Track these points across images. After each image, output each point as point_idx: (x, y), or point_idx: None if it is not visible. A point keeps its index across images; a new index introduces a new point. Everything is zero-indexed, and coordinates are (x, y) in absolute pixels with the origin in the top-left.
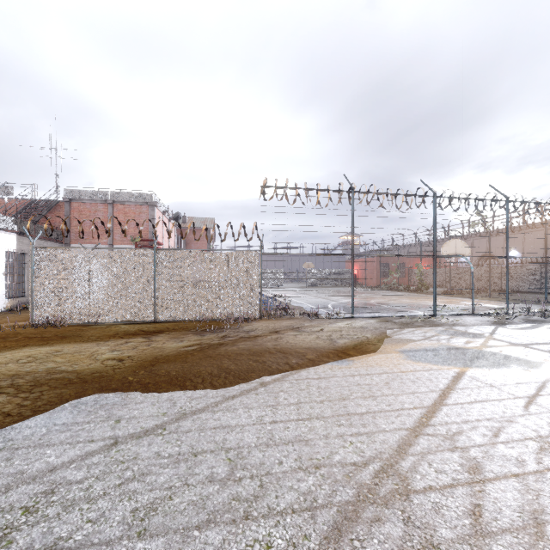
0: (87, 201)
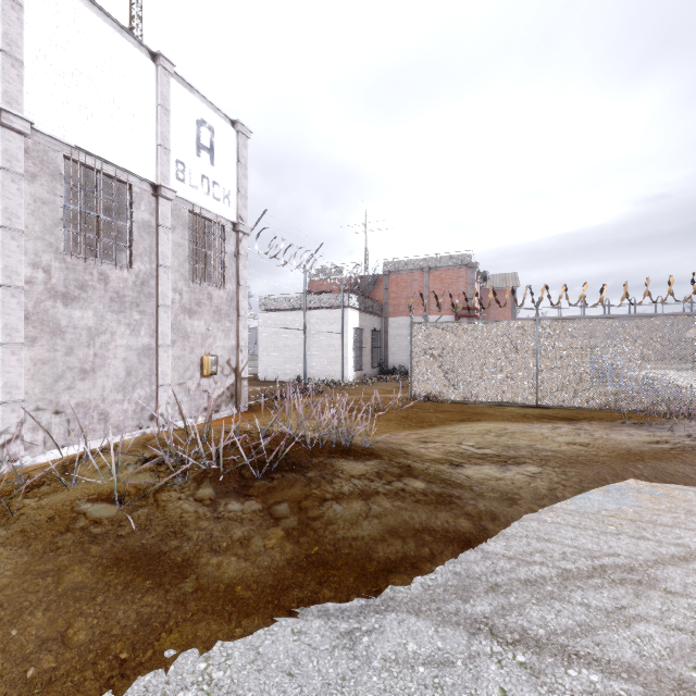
0: (403, 272)
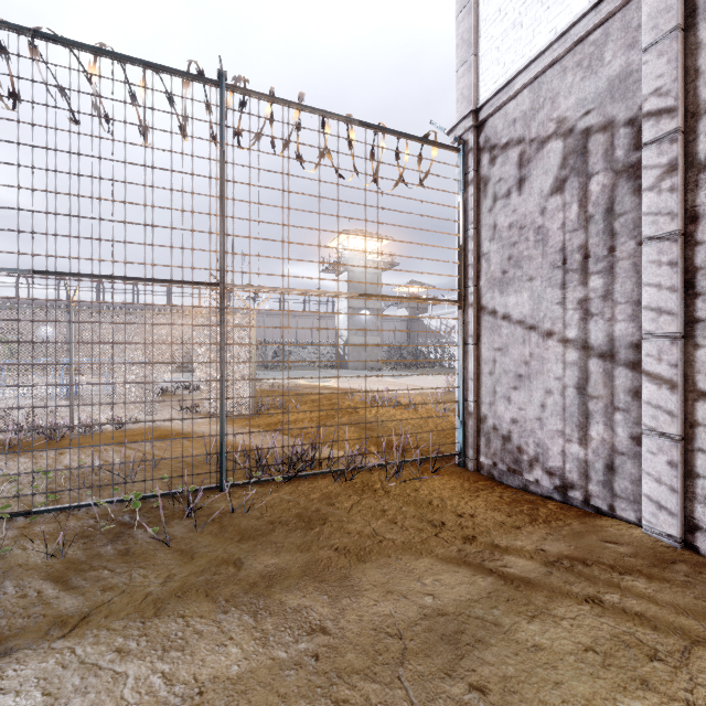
0: None
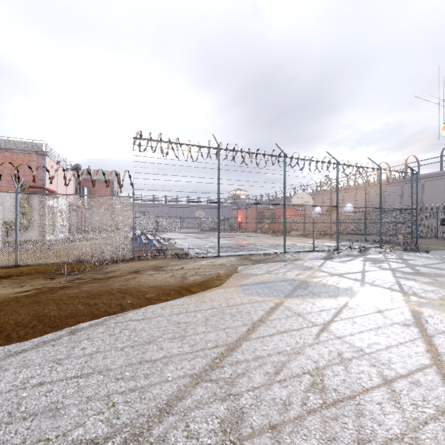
0: None
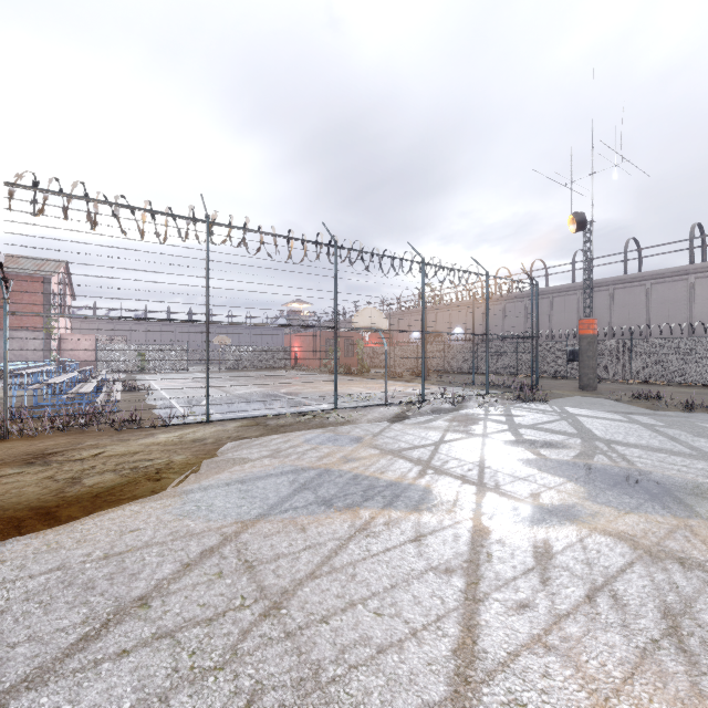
0: None
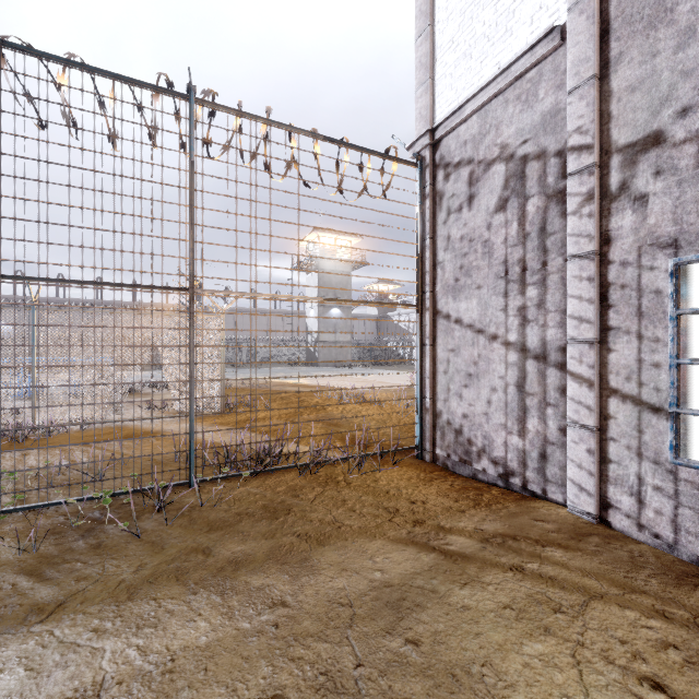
0: None
